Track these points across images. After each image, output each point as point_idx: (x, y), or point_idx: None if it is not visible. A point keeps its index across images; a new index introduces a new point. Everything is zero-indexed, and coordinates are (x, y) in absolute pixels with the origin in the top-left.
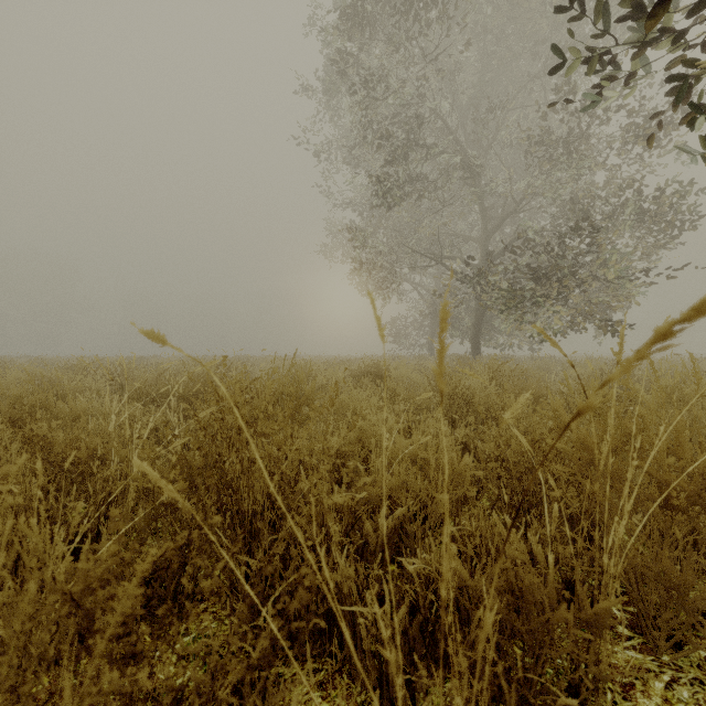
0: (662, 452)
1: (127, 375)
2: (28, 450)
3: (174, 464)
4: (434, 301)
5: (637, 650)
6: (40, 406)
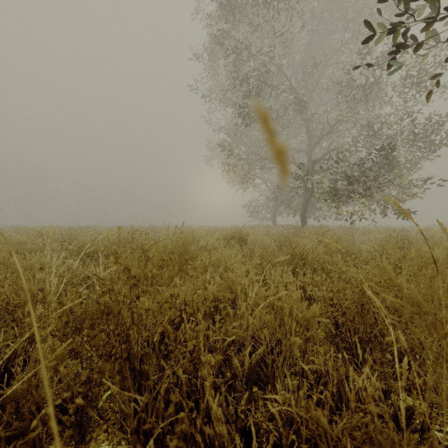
0: None
1: (73, 239)
2: None
3: (77, 316)
4: (276, 190)
5: None
6: None
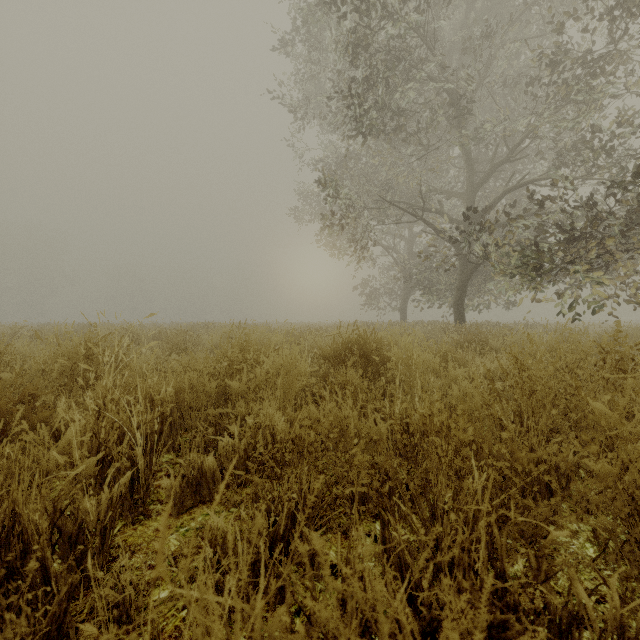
0: None
1: None
2: None
3: None
4: (407, 266)
5: None
6: None
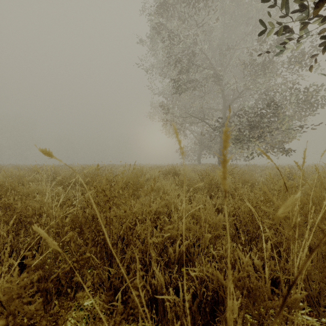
0: (324, 215)
1: (56, 173)
2: (2, 211)
3: (72, 220)
4: (200, 139)
5: (308, 315)
6: (11, 188)
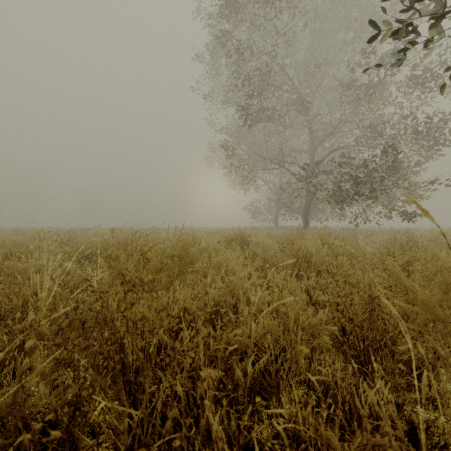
0: None
1: (72, 240)
2: None
3: (68, 324)
4: (278, 192)
5: None
6: None
